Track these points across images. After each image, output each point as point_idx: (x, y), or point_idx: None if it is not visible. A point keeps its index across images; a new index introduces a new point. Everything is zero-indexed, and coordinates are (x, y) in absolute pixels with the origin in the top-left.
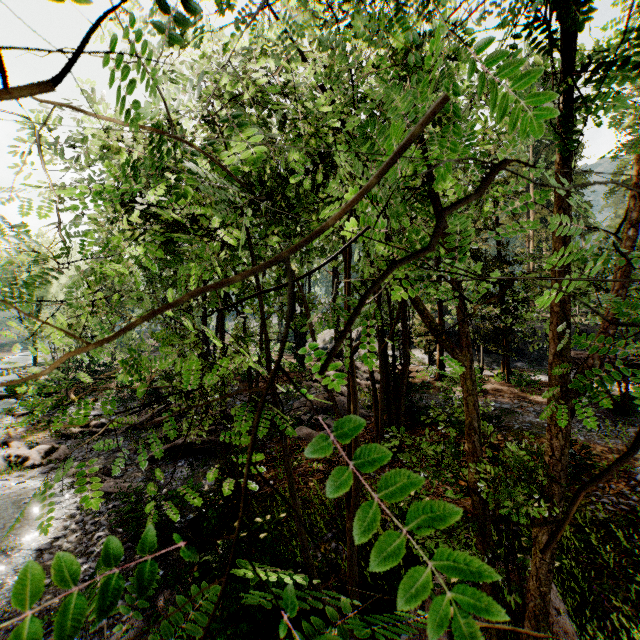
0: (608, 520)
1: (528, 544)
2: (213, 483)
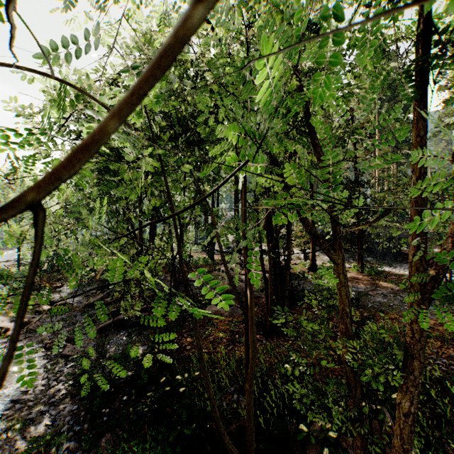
0: (442, 378)
1: (383, 397)
2: (146, 348)
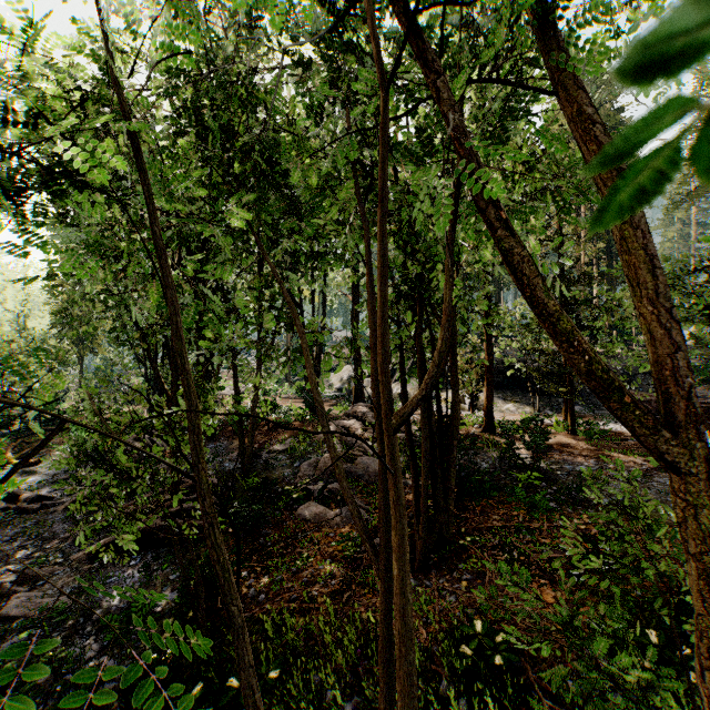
0: None
1: None
2: (176, 597)
